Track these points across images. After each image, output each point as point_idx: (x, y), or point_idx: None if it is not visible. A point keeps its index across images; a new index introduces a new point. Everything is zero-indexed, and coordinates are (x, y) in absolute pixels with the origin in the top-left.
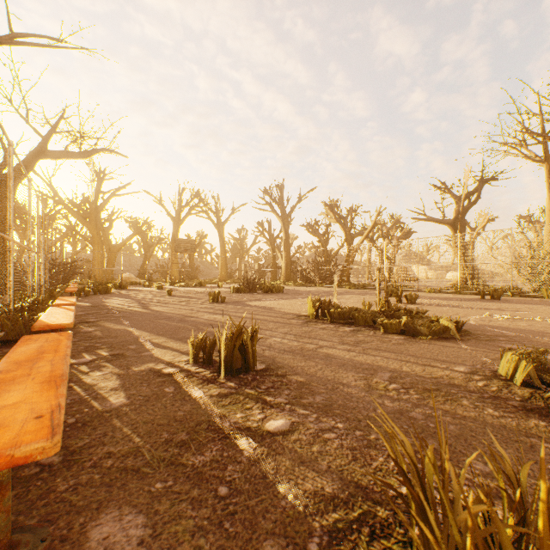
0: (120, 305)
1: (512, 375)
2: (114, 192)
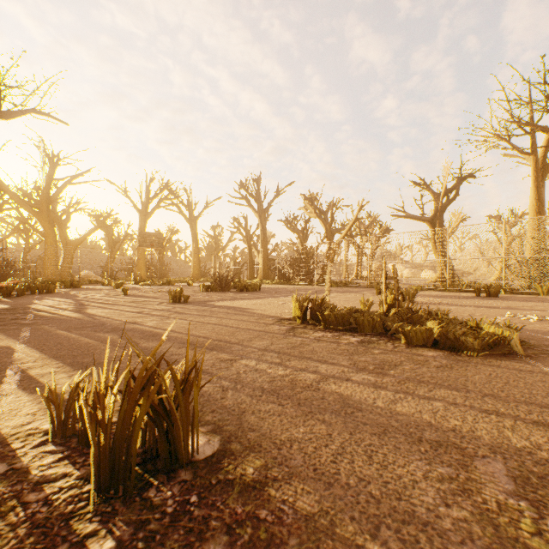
0: (48, 307)
1: None
2: (70, 179)
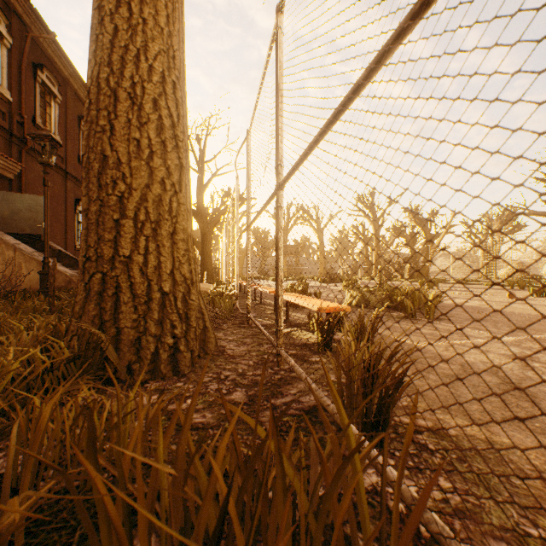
0: None
1: None
2: (244, 213)
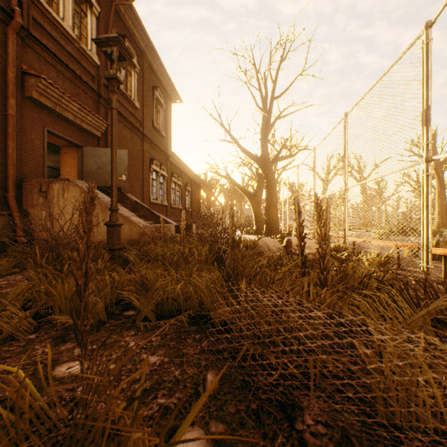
0: None
1: None
2: (284, 168)
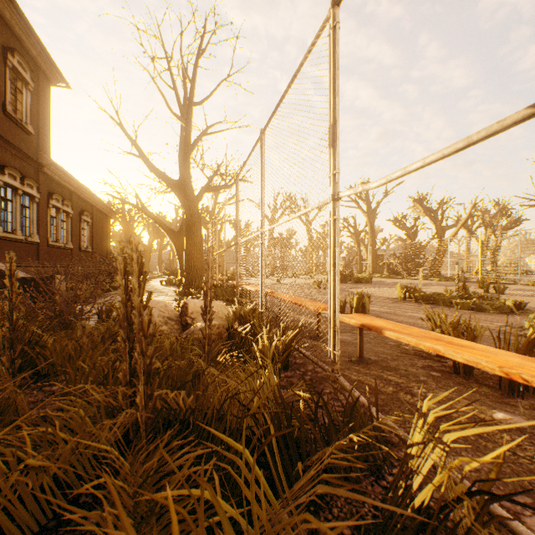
0: None
1: (529, 326)
2: (226, 202)
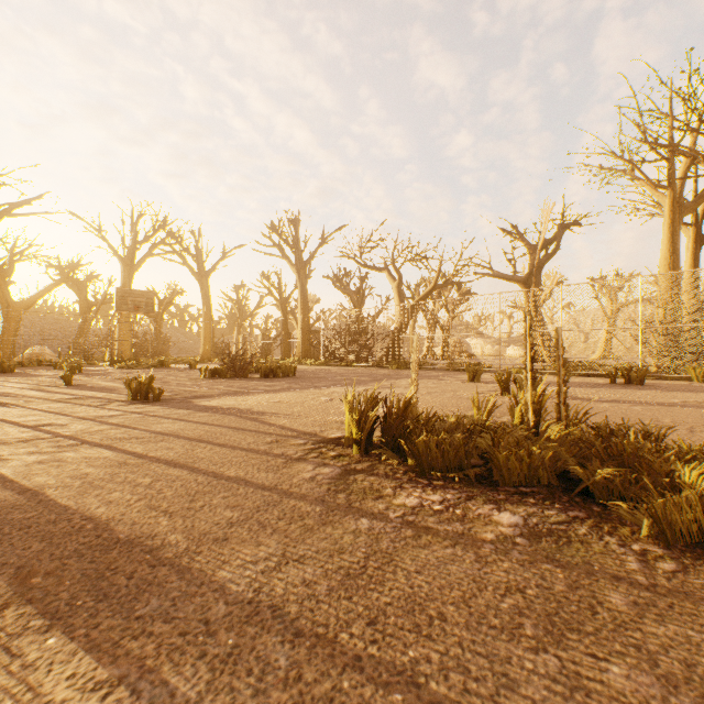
0: None
1: None
2: (9, 208)
